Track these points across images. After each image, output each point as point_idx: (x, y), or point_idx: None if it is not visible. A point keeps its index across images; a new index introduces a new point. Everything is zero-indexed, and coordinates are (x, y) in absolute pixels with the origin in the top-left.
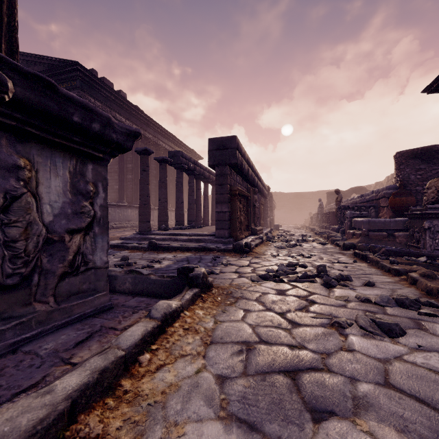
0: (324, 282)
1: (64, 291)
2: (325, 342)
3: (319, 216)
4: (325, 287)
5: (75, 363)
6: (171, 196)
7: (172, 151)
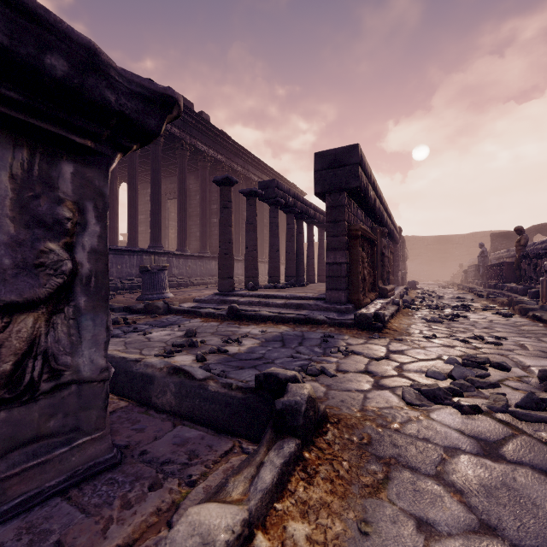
0: None
1: None
2: None
3: (480, 269)
4: None
5: None
6: (265, 244)
7: (264, 181)
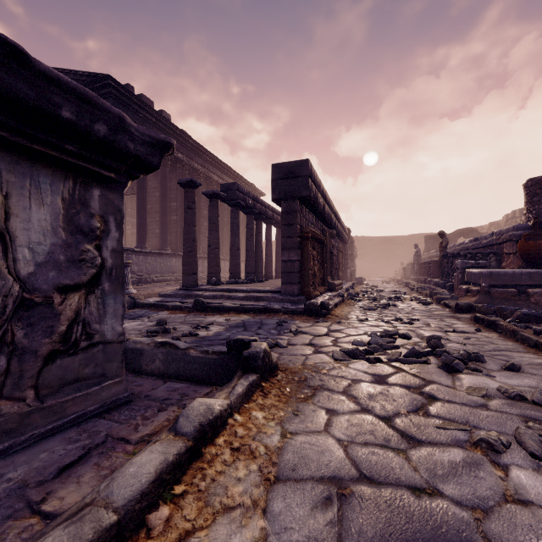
0: (442, 364)
1: (54, 378)
2: (473, 482)
3: (415, 266)
4: (445, 372)
5: (48, 512)
6: (225, 242)
7: (225, 184)
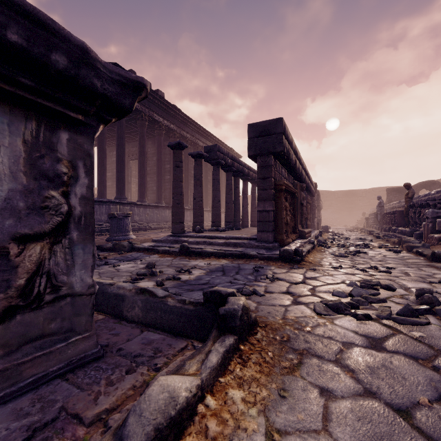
0: None
1: (14, 336)
2: None
3: (378, 216)
4: None
5: None
6: (209, 196)
7: (208, 146)
